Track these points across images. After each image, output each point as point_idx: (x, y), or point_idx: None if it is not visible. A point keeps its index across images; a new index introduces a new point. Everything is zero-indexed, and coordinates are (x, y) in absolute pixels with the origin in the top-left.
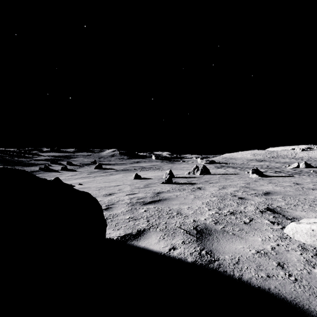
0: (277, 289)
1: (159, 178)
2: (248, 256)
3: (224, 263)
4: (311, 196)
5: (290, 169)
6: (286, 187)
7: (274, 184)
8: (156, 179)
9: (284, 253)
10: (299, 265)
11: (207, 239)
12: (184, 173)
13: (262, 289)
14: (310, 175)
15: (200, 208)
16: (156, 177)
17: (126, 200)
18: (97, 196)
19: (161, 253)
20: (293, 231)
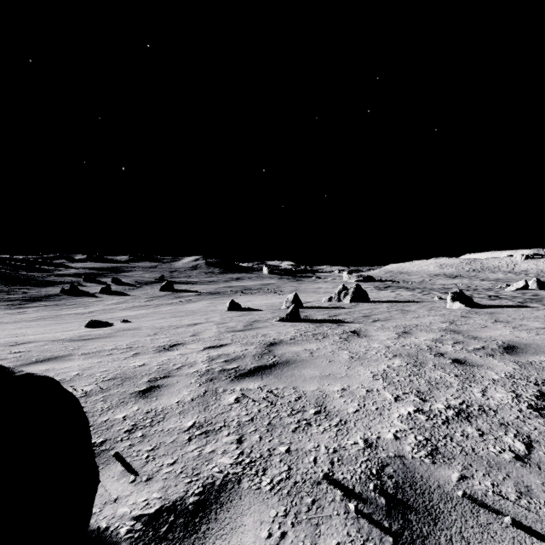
0: None
1: (275, 309)
2: None
3: None
4: None
5: (513, 292)
6: (540, 332)
7: (508, 326)
8: (269, 311)
9: None
10: None
11: None
12: (320, 299)
13: None
14: None
15: (372, 392)
16: (270, 307)
17: (199, 364)
18: (143, 351)
19: None
20: None
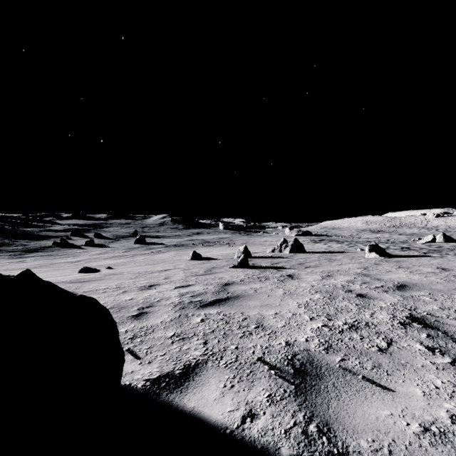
0: None
1: (229, 258)
2: (409, 442)
3: None
4: None
5: (422, 244)
6: (429, 275)
7: (407, 270)
8: (224, 260)
9: None
10: None
11: (315, 390)
12: (265, 250)
13: None
14: None
15: (295, 315)
16: (225, 257)
17: (173, 298)
18: (129, 289)
19: (226, 430)
20: None
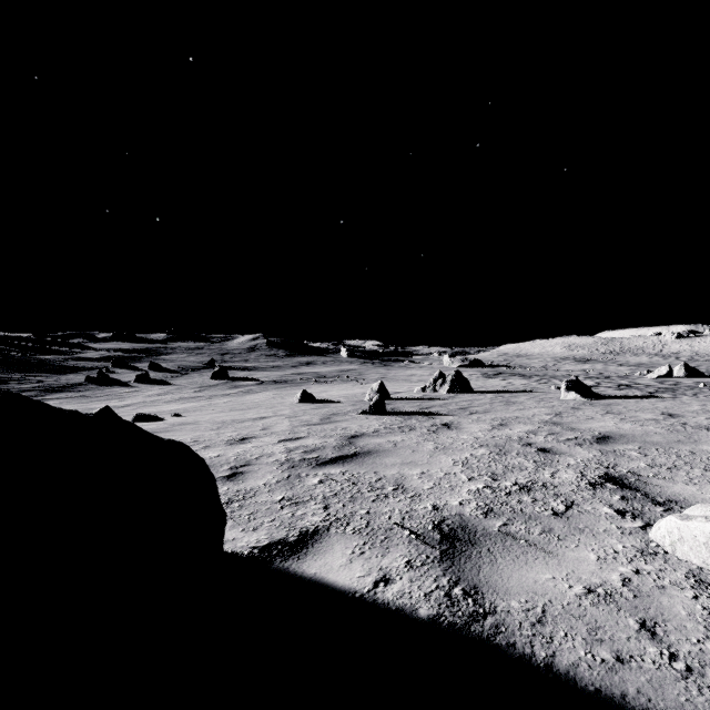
0: (643, 697)
1: (356, 401)
2: (567, 602)
3: (509, 622)
4: (705, 445)
5: (652, 380)
6: (646, 423)
7: (617, 417)
8: (350, 403)
9: (653, 594)
10: (693, 629)
11: (465, 556)
12: (411, 389)
13: (605, 697)
14: (699, 395)
15: (449, 475)
16: (350, 399)
17: (277, 454)
18: (212, 444)
19: (355, 594)
20: (673, 537)
